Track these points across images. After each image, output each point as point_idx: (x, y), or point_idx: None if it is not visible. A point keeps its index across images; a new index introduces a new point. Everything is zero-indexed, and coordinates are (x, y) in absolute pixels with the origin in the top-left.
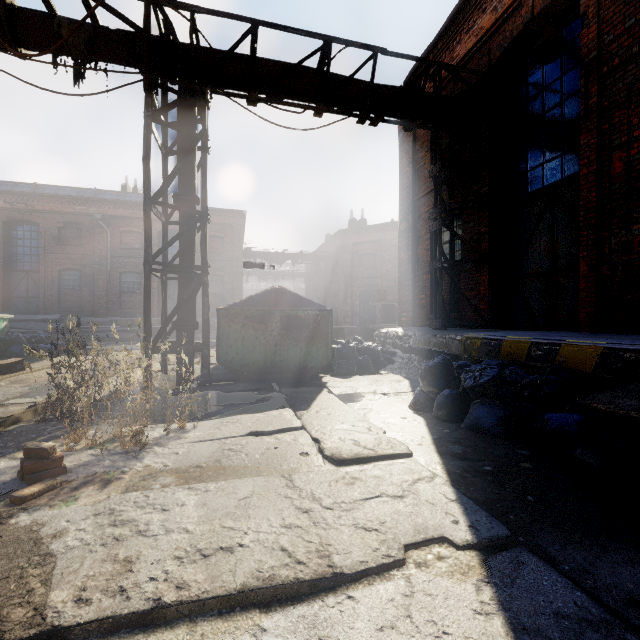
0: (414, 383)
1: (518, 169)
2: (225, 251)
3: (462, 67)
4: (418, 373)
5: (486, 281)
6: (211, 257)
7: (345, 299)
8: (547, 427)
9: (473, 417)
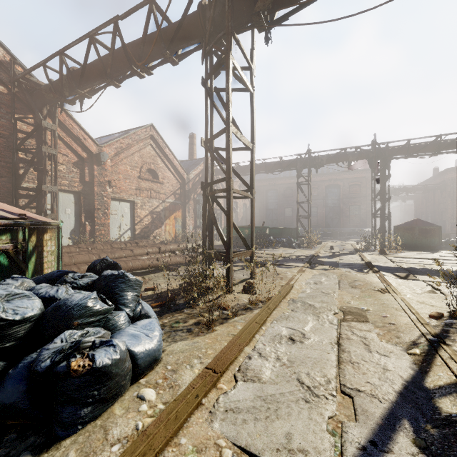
0: None
1: None
2: (361, 192)
3: None
4: None
5: None
6: (353, 196)
7: (452, 215)
8: None
9: None
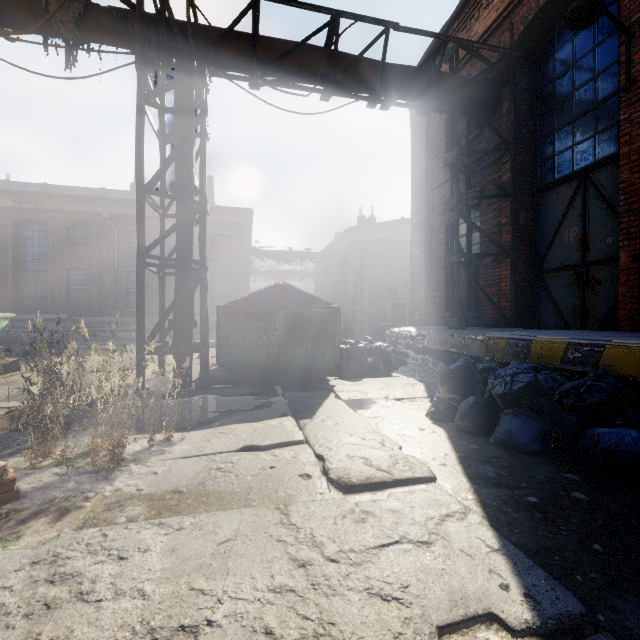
0: (430, 387)
1: (543, 154)
2: (232, 250)
3: (482, 43)
4: (433, 376)
5: (508, 276)
6: (218, 256)
7: (354, 298)
8: (599, 445)
9: (504, 430)
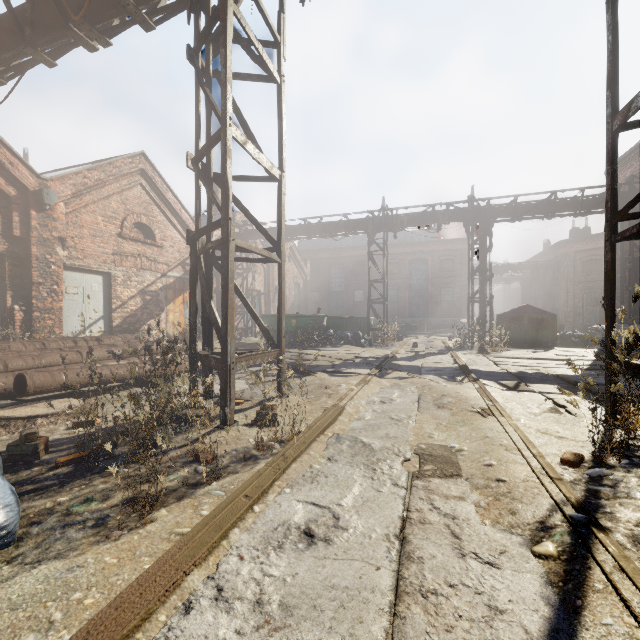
0: None
1: None
2: (455, 269)
3: None
4: None
5: None
6: (445, 275)
7: (566, 301)
8: None
9: None
